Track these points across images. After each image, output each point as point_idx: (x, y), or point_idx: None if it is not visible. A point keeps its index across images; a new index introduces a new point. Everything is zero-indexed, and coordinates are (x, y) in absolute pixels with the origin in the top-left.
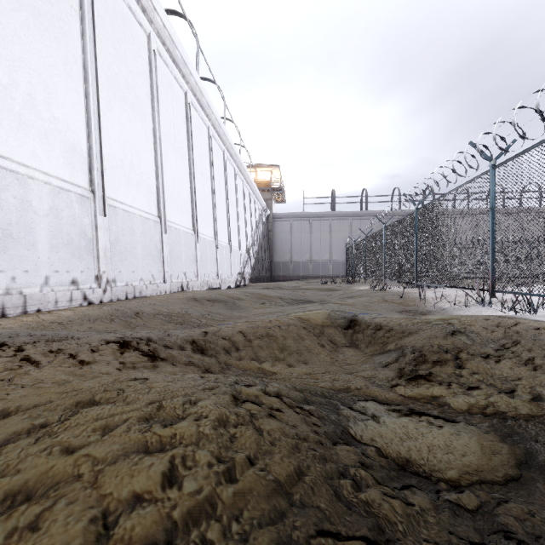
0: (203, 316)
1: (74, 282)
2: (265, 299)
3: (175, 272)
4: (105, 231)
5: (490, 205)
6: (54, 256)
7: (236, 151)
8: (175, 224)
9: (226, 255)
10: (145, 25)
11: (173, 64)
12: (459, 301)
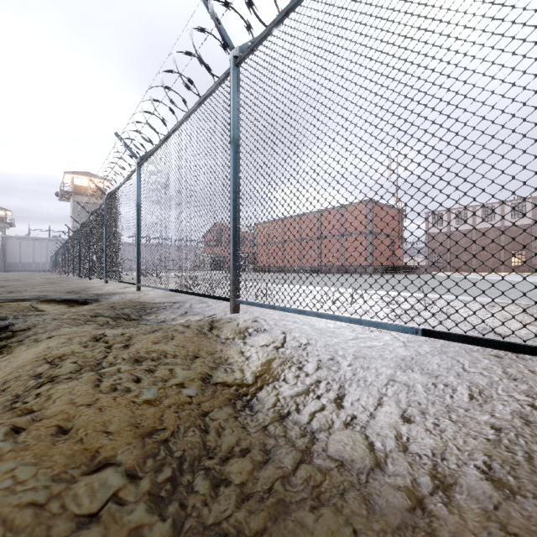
0: None
1: None
2: None
3: None
4: None
5: (54, 259)
6: None
7: None
8: None
9: None
10: None
11: None
12: None
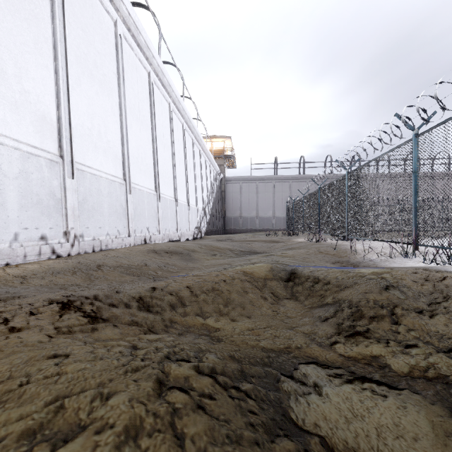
0: (160, 267)
1: (43, 237)
2: (216, 251)
3: (139, 227)
4: (73, 192)
5: (413, 169)
6: (23, 215)
7: (193, 124)
8: (139, 186)
9: (184, 212)
10: (112, 12)
11: (137, 48)
12: (384, 253)
